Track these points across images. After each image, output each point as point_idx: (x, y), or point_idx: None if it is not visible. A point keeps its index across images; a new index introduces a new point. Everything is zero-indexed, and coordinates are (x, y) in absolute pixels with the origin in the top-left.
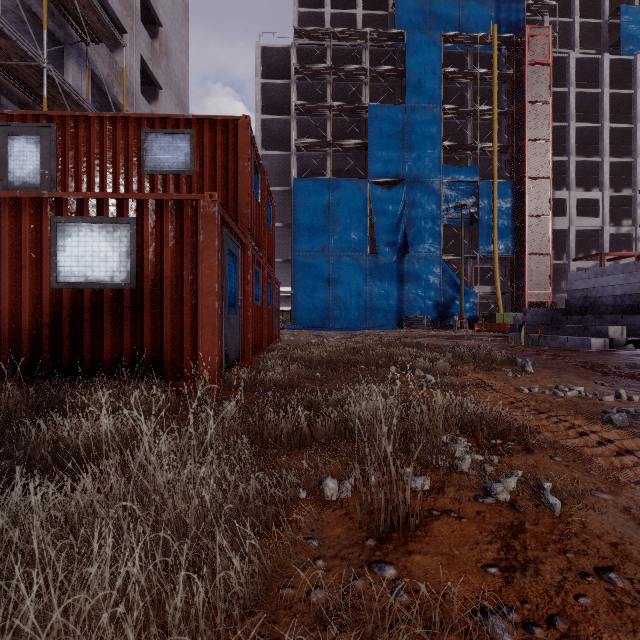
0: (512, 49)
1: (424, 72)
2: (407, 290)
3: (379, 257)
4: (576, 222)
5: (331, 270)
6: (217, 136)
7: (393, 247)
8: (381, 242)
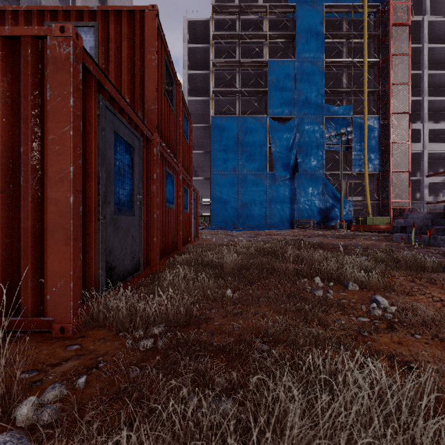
0: (378, 15)
1: (310, 34)
2: (297, 200)
3: (276, 175)
4: (429, 147)
5: (240, 185)
6: (123, 28)
7: (287, 167)
8: (277, 164)
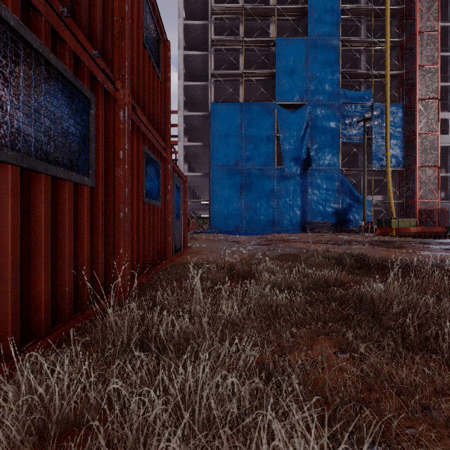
0: None
1: (324, 9)
2: (309, 199)
3: (285, 170)
4: None
5: (243, 182)
6: None
7: (297, 161)
8: (287, 157)
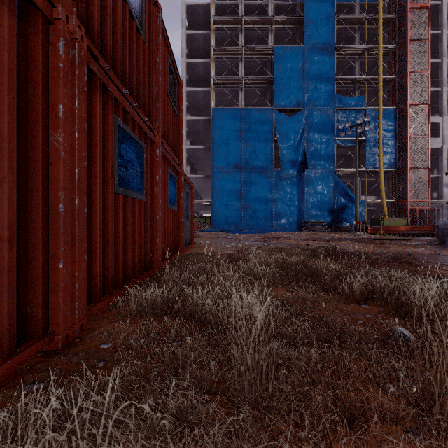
0: None
1: (320, 19)
2: (306, 199)
3: (283, 172)
4: None
5: (243, 183)
6: None
7: (294, 163)
8: (284, 159)
